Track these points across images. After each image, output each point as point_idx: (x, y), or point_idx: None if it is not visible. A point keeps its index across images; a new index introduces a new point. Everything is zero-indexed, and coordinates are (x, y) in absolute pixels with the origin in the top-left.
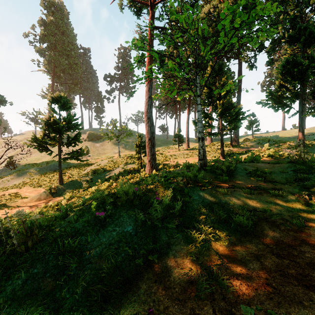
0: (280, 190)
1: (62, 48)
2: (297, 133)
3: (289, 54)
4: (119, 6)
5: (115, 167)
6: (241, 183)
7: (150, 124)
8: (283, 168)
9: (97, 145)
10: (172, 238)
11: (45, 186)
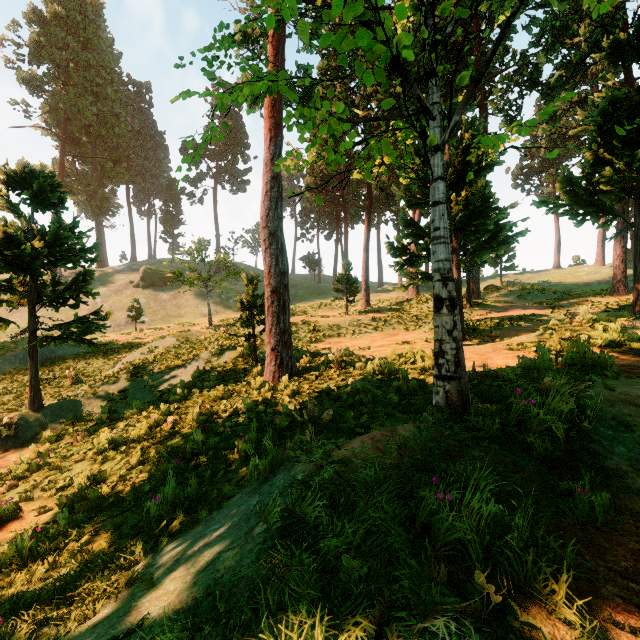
0: None
1: (83, 79)
2: (590, 275)
3: (611, 88)
4: None
5: (189, 357)
6: None
7: (276, 250)
8: None
9: (163, 297)
10: None
11: (2, 410)
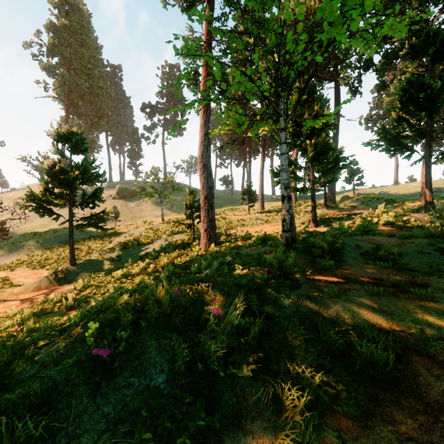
0: (425, 287)
1: (80, 65)
2: (416, 189)
3: (411, 73)
4: None
5: (155, 238)
6: (355, 272)
7: (207, 174)
8: (420, 245)
9: (131, 205)
10: (244, 400)
11: (50, 267)
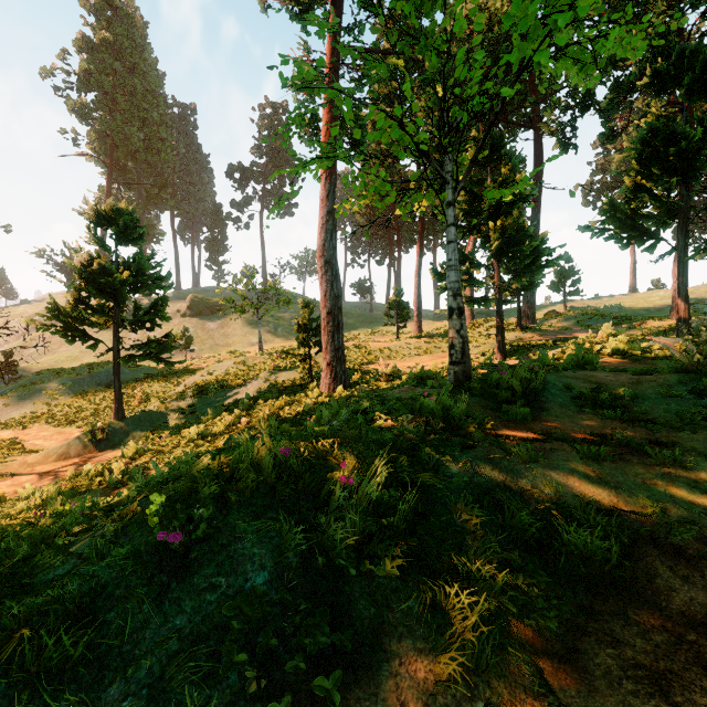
0: (671, 447)
1: (130, 105)
2: (664, 300)
3: (655, 115)
4: (259, 0)
5: (249, 377)
6: (563, 425)
7: (331, 276)
8: (665, 385)
9: (210, 326)
10: (387, 610)
11: (83, 424)
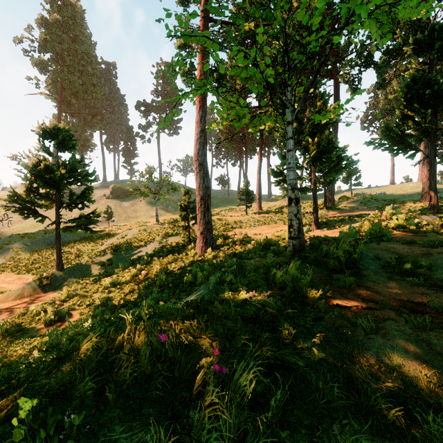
0: None
1: (73, 62)
2: (413, 189)
3: (415, 69)
4: None
5: (148, 240)
6: (382, 290)
7: (203, 174)
8: None
9: (125, 205)
10: None
11: (36, 272)
